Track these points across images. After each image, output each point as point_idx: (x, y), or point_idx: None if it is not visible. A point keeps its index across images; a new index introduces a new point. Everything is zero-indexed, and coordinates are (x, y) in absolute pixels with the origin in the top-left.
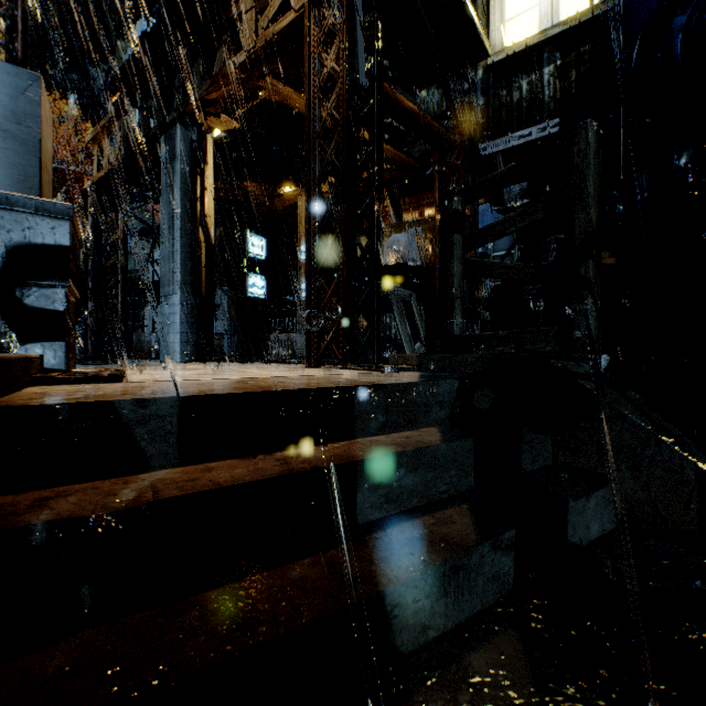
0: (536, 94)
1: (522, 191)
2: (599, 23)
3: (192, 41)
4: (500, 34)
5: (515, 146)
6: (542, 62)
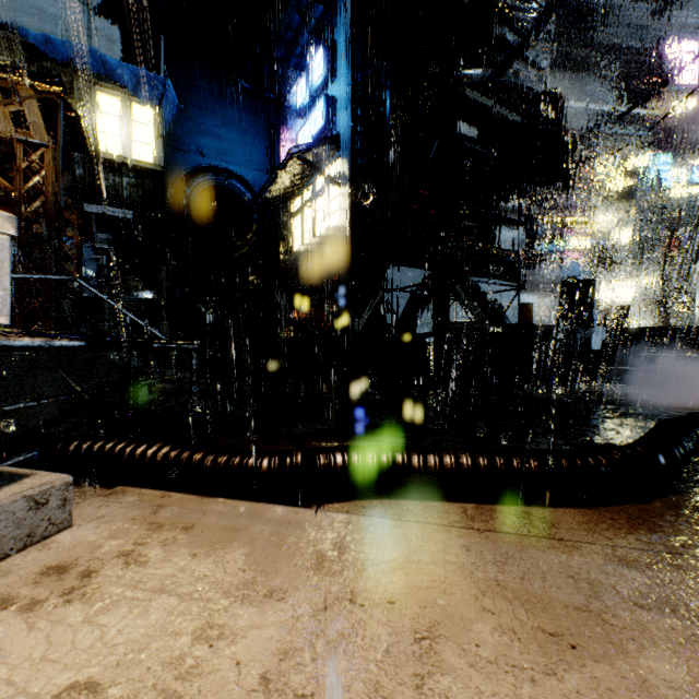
0: (119, 190)
1: (107, 239)
2: (154, 173)
3: None
4: (94, 136)
5: (106, 214)
6: (123, 173)
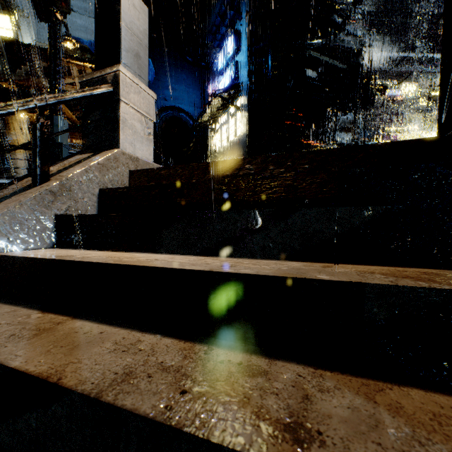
0: None
1: None
2: None
3: (3, 51)
4: None
5: None
6: None
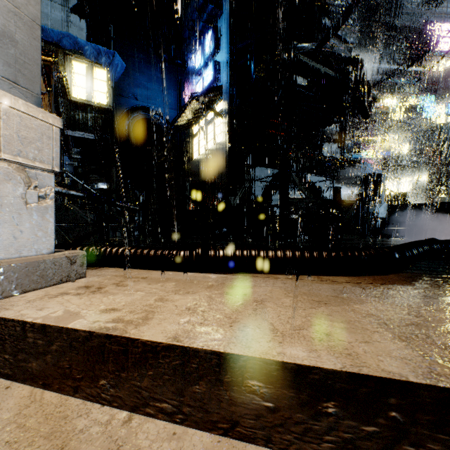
0: (86, 121)
1: (78, 152)
2: (107, 110)
3: None
4: (70, 88)
5: (77, 136)
6: (88, 110)
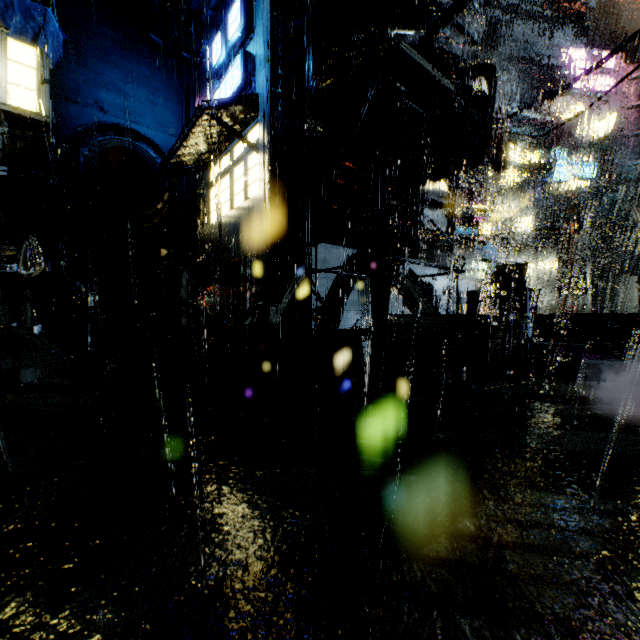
0: None
1: None
2: (38, 124)
3: None
4: None
5: None
6: None
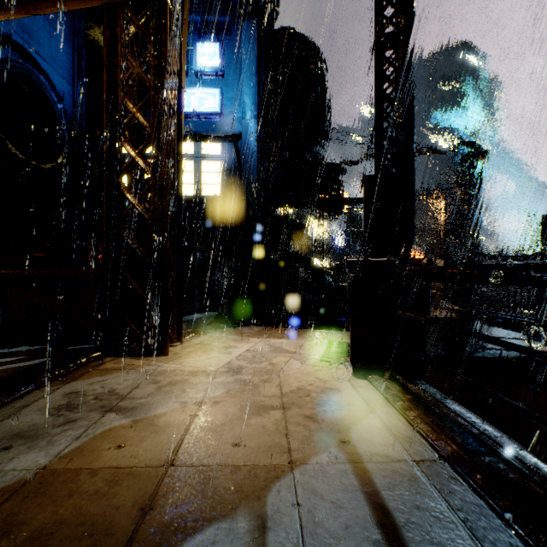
0: None
1: None
2: None
3: None
4: None
5: None
6: None
